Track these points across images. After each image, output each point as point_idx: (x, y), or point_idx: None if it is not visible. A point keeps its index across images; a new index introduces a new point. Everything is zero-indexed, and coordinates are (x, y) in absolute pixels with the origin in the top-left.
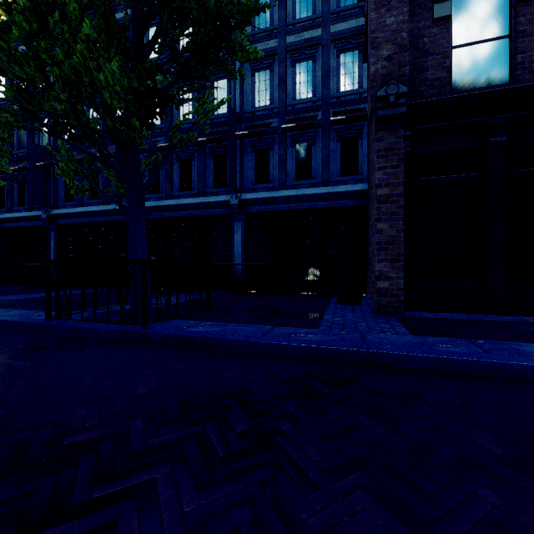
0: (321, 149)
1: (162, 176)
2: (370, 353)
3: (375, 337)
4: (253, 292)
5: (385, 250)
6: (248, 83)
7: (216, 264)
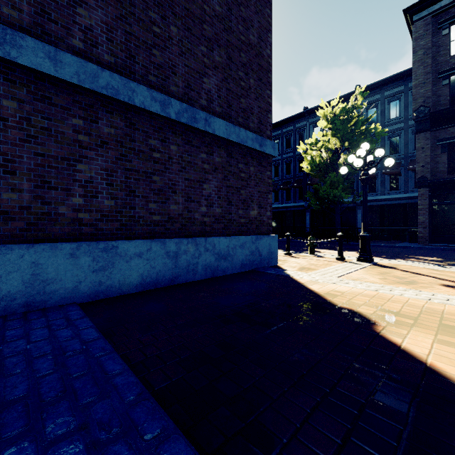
0: (403, 177)
1: None
2: (404, 246)
3: (409, 245)
4: None
5: (421, 225)
6: None
7: None
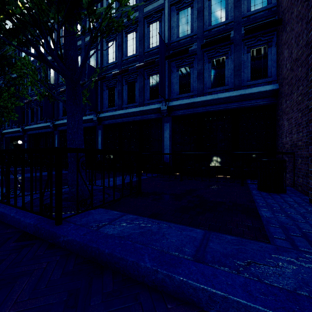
0: (233, 61)
1: (116, 95)
2: None
3: None
4: (177, 174)
5: None
6: (174, 21)
7: (149, 153)
